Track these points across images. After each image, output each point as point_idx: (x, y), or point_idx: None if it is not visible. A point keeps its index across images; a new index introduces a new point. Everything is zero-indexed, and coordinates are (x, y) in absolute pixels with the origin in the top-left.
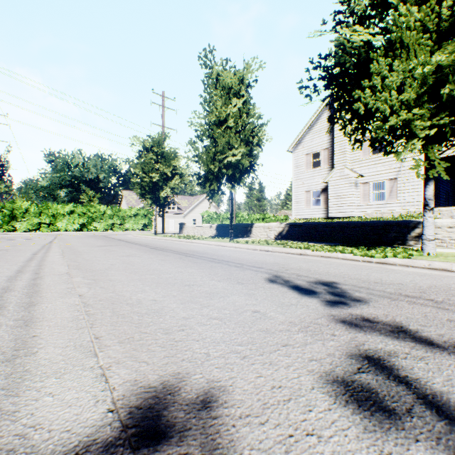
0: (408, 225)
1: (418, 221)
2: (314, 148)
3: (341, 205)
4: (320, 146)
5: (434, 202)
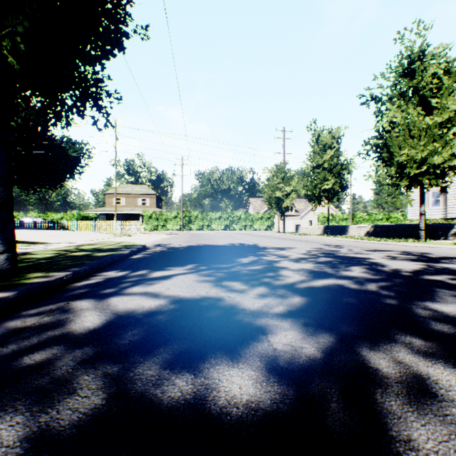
0: (448, 226)
1: (454, 224)
2: None
3: None
4: None
5: None
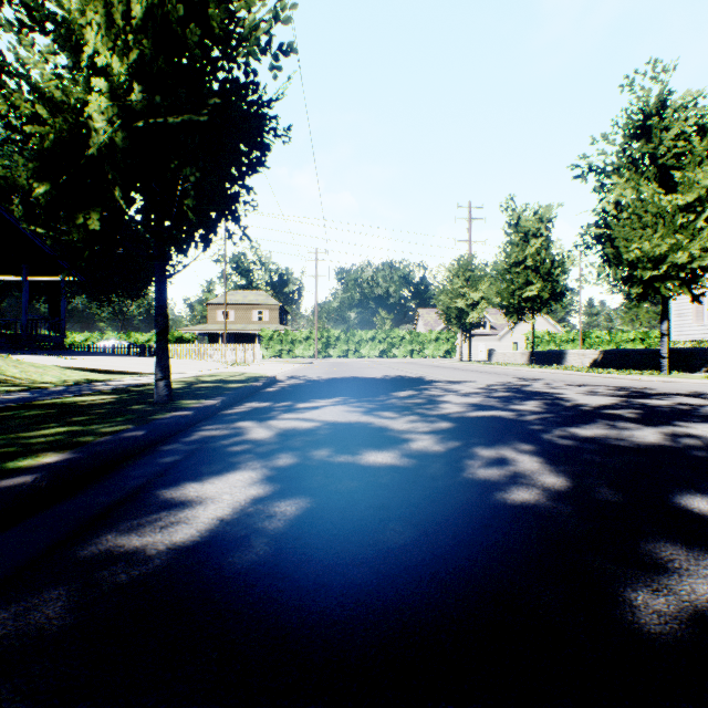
0: None
1: None
2: None
3: None
4: None
5: None
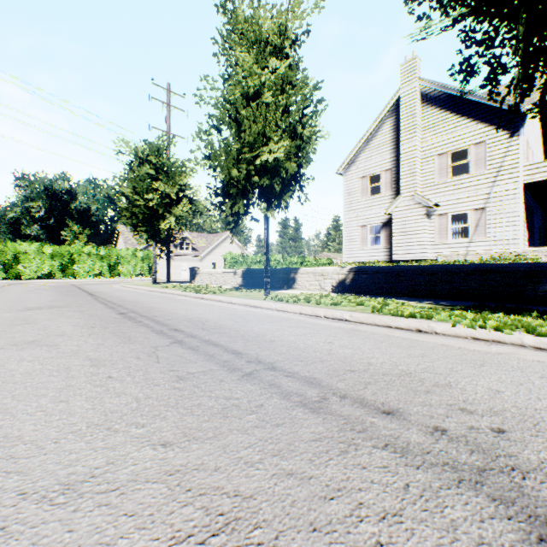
0: None
1: None
2: (372, 169)
3: (410, 244)
4: (381, 166)
5: (529, 240)
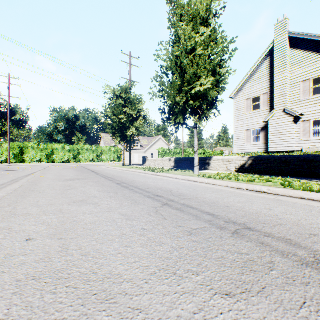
0: None
1: None
2: (254, 93)
3: (281, 141)
4: (260, 91)
5: None
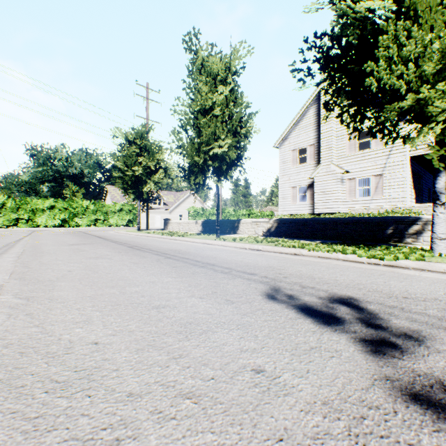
0: (405, 221)
1: (416, 217)
2: (300, 144)
3: (327, 201)
4: (307, 141)
5: (417, 198)
